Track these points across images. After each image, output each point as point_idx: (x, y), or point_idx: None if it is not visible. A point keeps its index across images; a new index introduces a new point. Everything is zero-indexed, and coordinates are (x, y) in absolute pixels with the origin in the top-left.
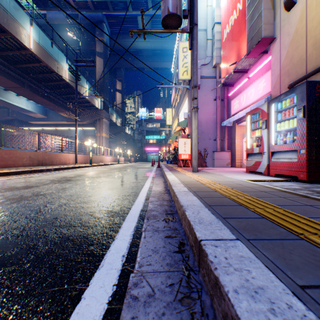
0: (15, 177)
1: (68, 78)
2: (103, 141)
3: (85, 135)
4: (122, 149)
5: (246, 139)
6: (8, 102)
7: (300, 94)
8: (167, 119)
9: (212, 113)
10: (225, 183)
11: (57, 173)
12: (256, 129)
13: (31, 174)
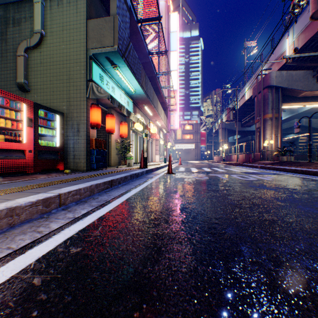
0: None
1: None
2: None
3: None
4: None
5: None
6: None
7: None
8: None
9: None
10: None
11: None
12: None
13: None
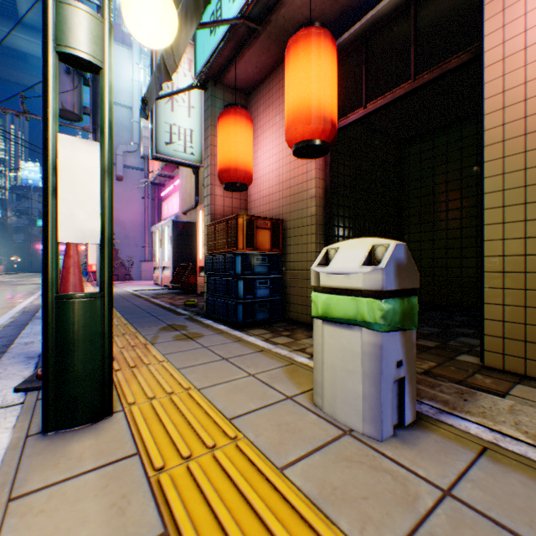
0: None
1: None
2: None
3: None
4: None
5: (154, 254)
6: None
7: (171, 227)
8: None
9: (142, 214)
10: None
11: None
12: None
13: None
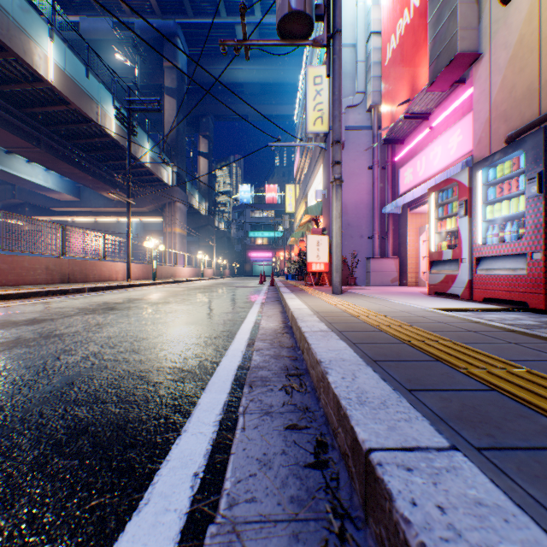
0: (17, 303)
1: (115, 131)
2: (176, 241)
3: (145, 230)
4: (210, 255)
5: (429, 236)
6: (12, 174)
7: (532, 150)
8: (286, 202)
9: (366, 191)
10: (395, 315)
11: (94, 296)
12: (447, 218)
13: (48, 298)
